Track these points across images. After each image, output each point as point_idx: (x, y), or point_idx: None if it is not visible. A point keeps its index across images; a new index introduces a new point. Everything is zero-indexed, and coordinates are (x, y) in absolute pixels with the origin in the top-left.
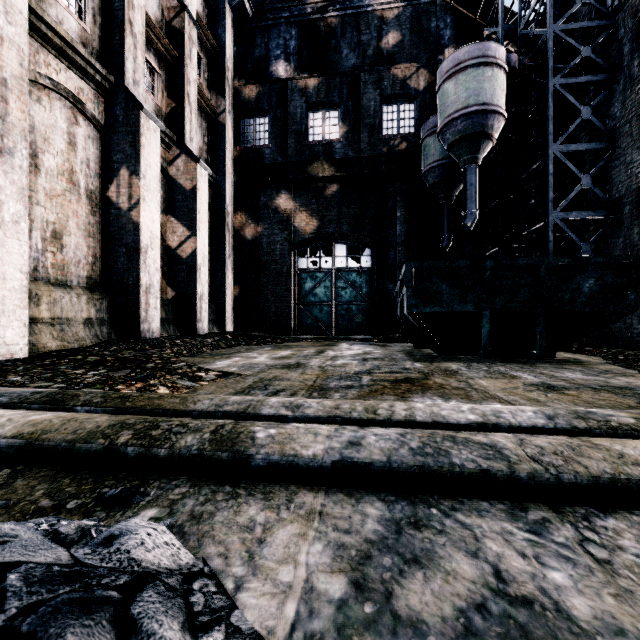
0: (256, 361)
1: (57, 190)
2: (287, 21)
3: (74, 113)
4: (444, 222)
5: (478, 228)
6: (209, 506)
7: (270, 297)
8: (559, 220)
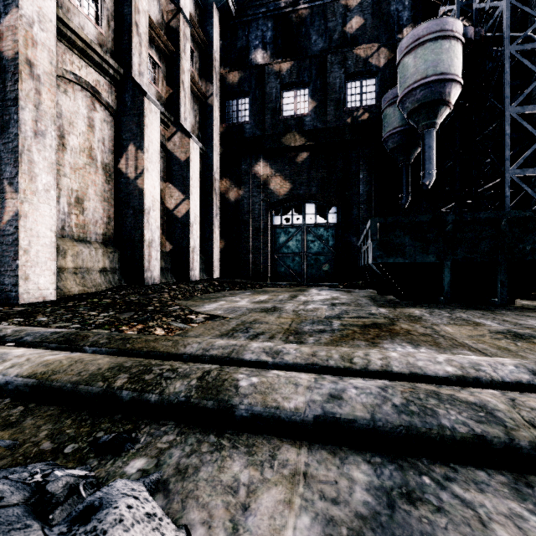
0: (238, 305)
1: (79, 164)
2: (264, 15)
3: (92, 101)
4: (403, 182)
5: (434, 186)
6: (194, 459)
7: (250, 249)
8: (515, 176)
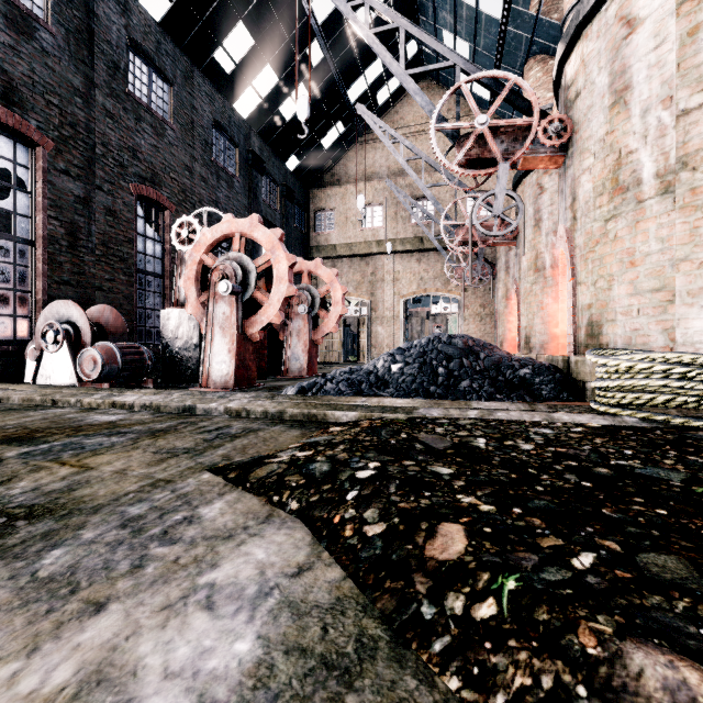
0: None
1: None
2: None
3: None
4: None
5: None
6: None
7: None
8: None
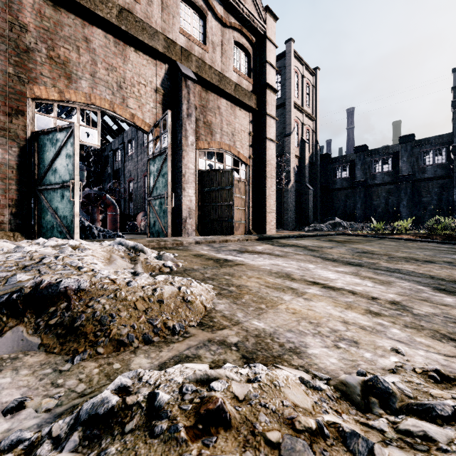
0: None
1: None
2: None
3: None
4: None
5: None
6: None
7: None
8: None
